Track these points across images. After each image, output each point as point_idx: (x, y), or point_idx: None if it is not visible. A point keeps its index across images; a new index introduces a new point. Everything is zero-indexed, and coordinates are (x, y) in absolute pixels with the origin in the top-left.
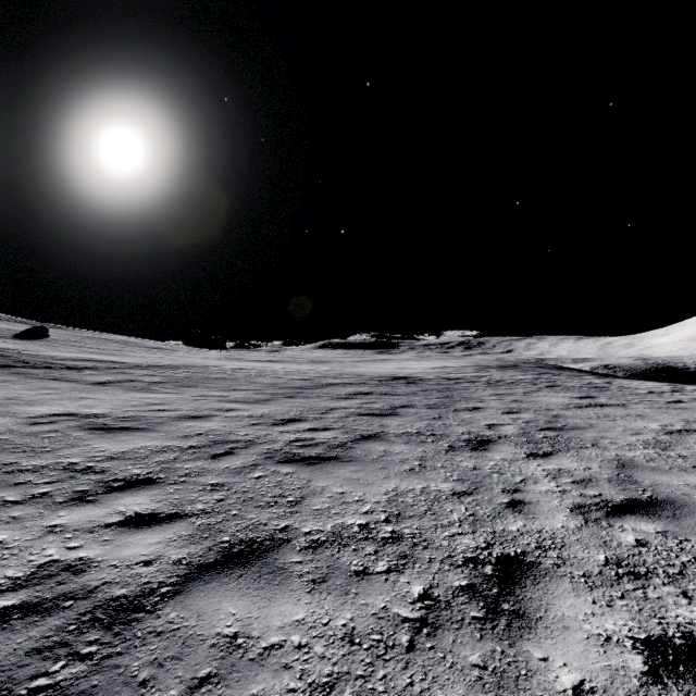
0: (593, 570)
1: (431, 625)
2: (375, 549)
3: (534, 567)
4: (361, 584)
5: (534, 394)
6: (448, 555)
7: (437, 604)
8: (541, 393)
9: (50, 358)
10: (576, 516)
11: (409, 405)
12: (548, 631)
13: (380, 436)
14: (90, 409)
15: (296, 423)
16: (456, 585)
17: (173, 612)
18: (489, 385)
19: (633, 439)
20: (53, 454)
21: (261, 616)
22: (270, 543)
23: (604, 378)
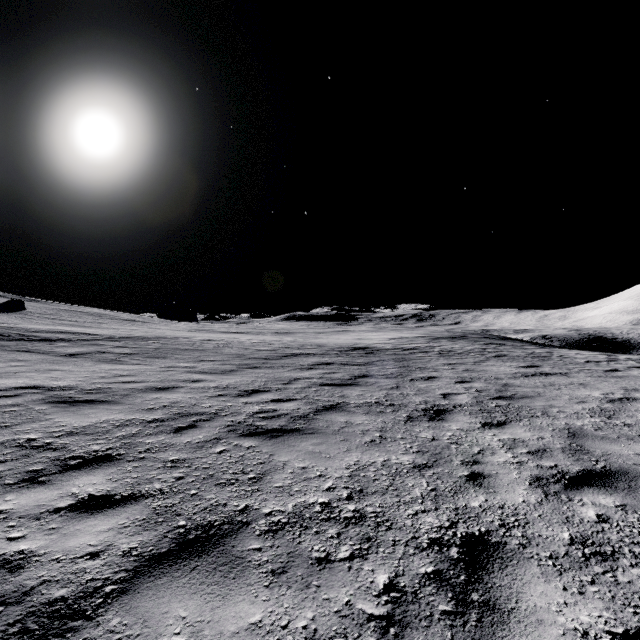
0: (559, 550)
1: (398, 624)
2: (338, 531)
3: (500, 548)
4: (323, 574)
5: (483, 363)
6: (412, 536)
7: (404, 596)
8: (489, 362)
9: (24, 330)
10: (536, 489)
11: (368, 374)
12: (522, 626)
13: (341, 407)
14: (57, 381)
15: (260, 394)
16: (422, 572)
17: (115, 618)
18: (442, 355)
19: (579, 408)
20: (12, 429)
21: (214, 618)
22: (228, 527)
23: (544, 348)
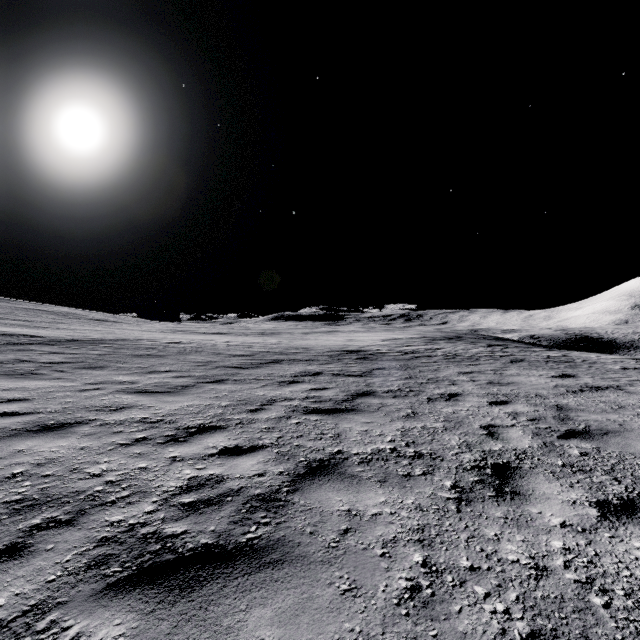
0: None
1: None
2: None
3: None
4: None
5: (505, 372)
6: None
7: None
8: (511, 370)
9: None
10: None
11: (369, 391)
12: None
13: (336, 465)
14: None
15: (207, 435)
16: None
17: None
18: (449, 360)
19: None
20: None
21: None
22: None
23: (554, 351)
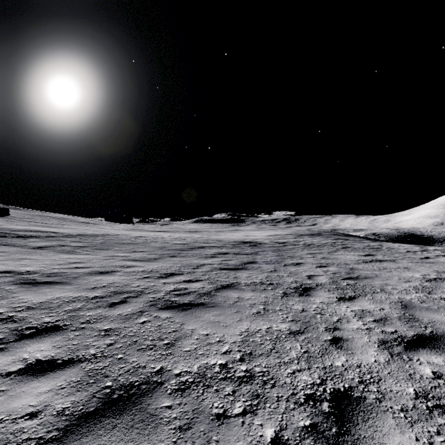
0: (408, 404)
1: None
2: (233, 389)
3: (361, 402)
4: (221, 429)
5: (335, 253)
6: (292, 392)
7: None
8: (339, 252)
9: (7, 229)
10: (383, 350)
11: (254, 261)
12: None
13: (234, 286)
14: (26, 267)
15: (175, 276)
16: (301, 426)
17: None
18: (305, 247)
19: (407, 286)
20: None
21: None
22: (145, 386)
23: (376, 242)
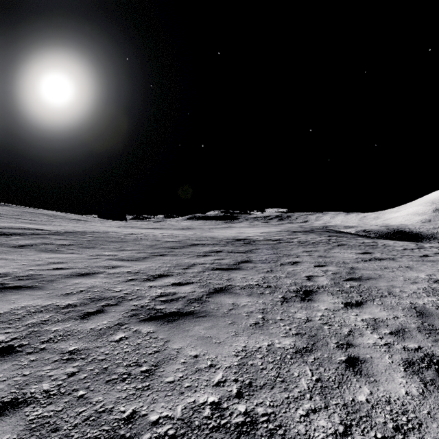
0: None
1: None
2: None
3: None
4: None
5: (331, 251)
6: None
7: None
8: (335, 250)
9: None
10: (412, 376)
11: (248, 260)
12: None
13: (228, 289)
14: None
15: (163, 278)
16: None
17: None
18: (300, 244)
19: (415, 288)
20: None
21: None
22: None
23: (370, 239)
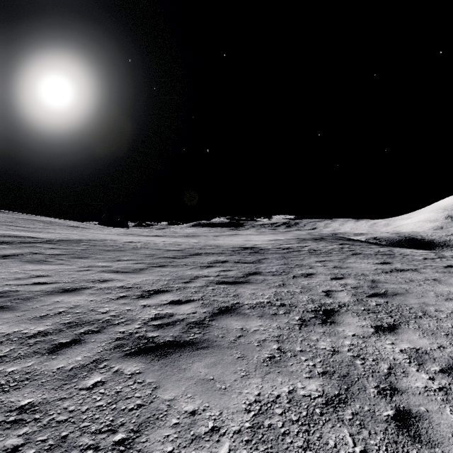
0: None
1: None
2: None
3: None
4: None
5: (346, 260)
6: None
7: None
8: (350, 259)
9: None
10: None
11: (257, 272)
12: None
13: (235, 309)
14: None
15: (160, 295)
16: None
17: None
18: (312, 253)
19: (452, 306)
20: None
21: None
22: None
23: (384, 247)
